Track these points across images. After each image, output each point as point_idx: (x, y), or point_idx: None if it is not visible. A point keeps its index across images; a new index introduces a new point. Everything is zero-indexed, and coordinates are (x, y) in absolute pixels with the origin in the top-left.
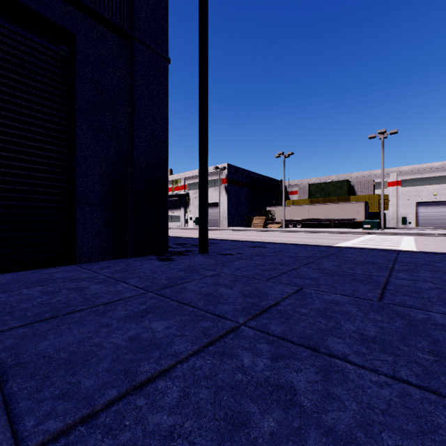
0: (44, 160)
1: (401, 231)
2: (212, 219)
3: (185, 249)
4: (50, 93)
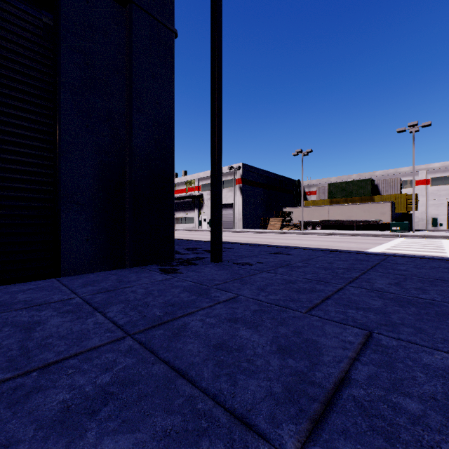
0: (21, 149)
1: (436, 234)
2: (227, 221)
3: (195, 255)
4: (29, 67)
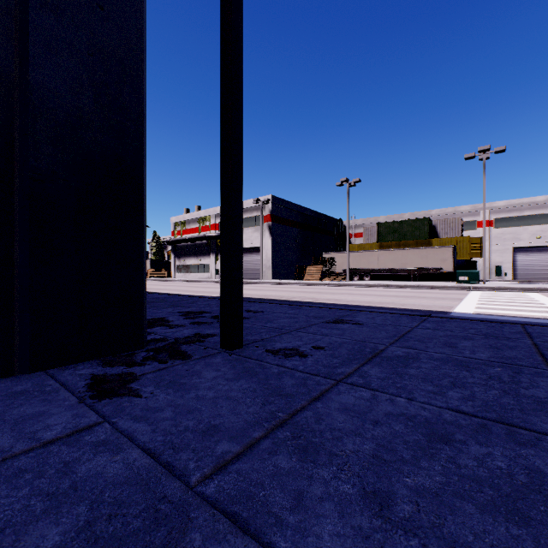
0: None
1: (514, 286)
2: (252, 269)
3: (193, 330)
4: None
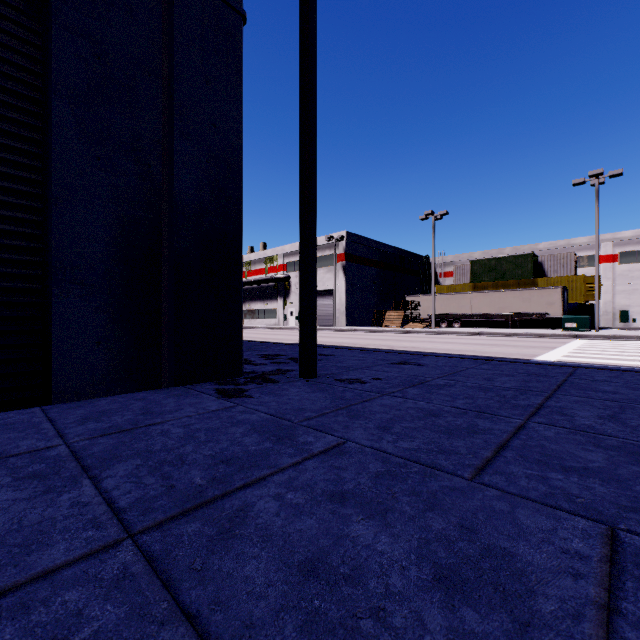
0: None
1: (632, 334)
2: (324, 315)
3: (275, 367)
4: (0, 59)
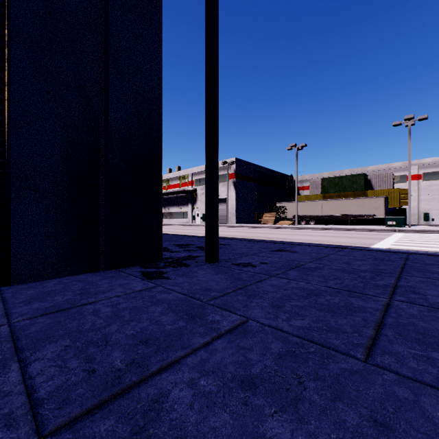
0: None
1: (434, 229)
2: (220, 216)
3: (186, 253)
4: None
